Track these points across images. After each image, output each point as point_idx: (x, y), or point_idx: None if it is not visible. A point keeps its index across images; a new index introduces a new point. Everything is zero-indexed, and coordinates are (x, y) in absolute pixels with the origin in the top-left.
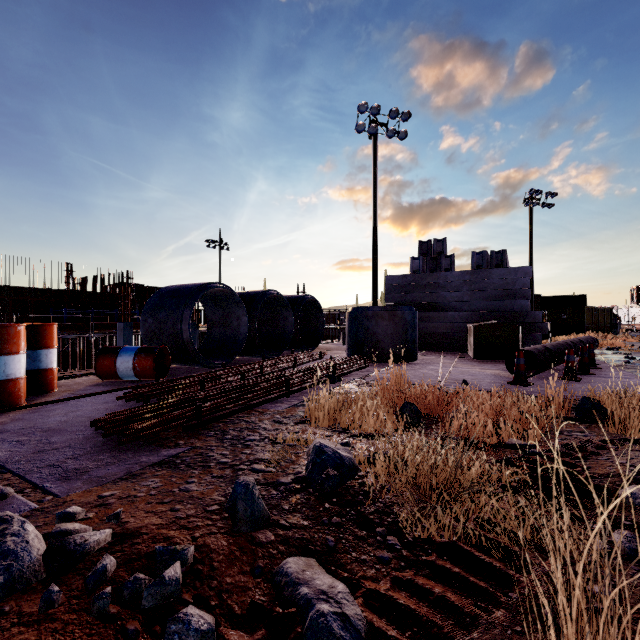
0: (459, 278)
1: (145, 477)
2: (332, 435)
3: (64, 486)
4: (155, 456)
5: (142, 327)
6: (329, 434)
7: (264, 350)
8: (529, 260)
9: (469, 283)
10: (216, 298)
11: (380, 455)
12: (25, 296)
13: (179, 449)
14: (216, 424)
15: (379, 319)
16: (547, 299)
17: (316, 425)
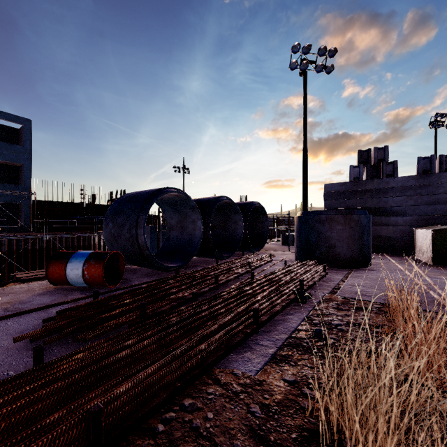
0: (402, 183)
1: None
2: None
3: None
4: None
5: (104, 231)
6: None
7: (217, 252)
8: None
9: (414, 188)
10: (173, 203)
11: None
12: (55, 207)
13: None
14: (134, 445)
15: (333, 223)
16: None
17: None
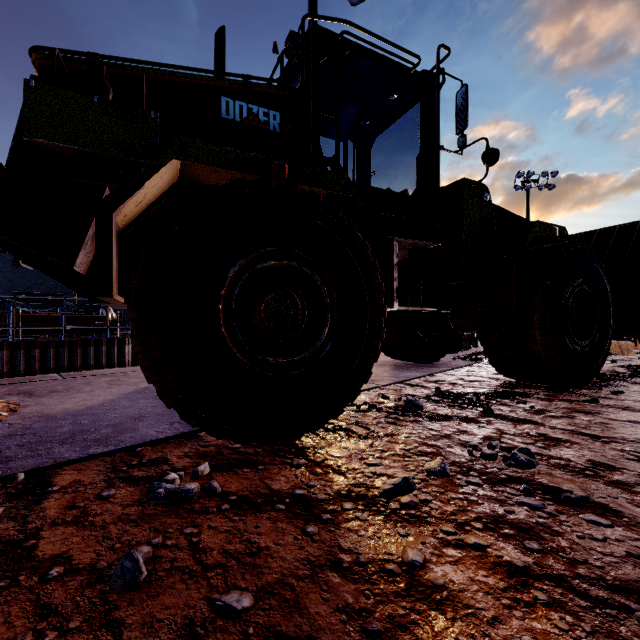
0: None
1: None
2: None
3: None
4: None
5: None
6: None
7: None
8: None
9: None
10: None
11: None
12: None
13: None
14: None
15: None
16: None
17: None
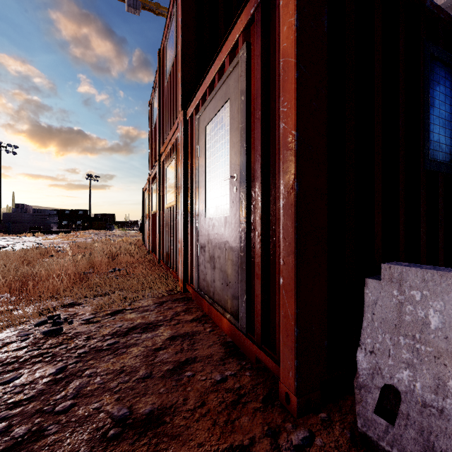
0: (29, 215)
1: None
2: None
3: None
4: None
5: None
6: None
7: None
8: (89, 201)
9: (32, 216)
10: None
11: None
12: None
13: None
14: None
15: None
16: (89, 218)
17: None
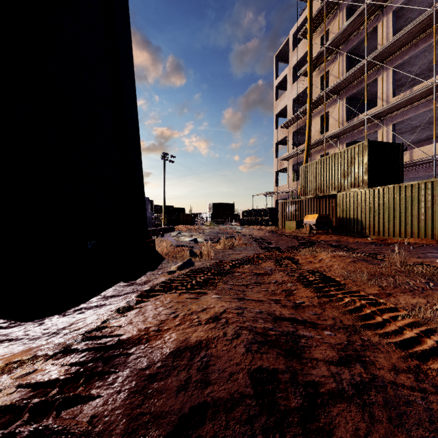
0: None
1: None
2: None
3: None
4: None
5: None
6: None
7: None
8: (163, 188)
9: None
10: None
11: None
12: None
13: None
14: None
15: None
16: (169, 209)
17: None
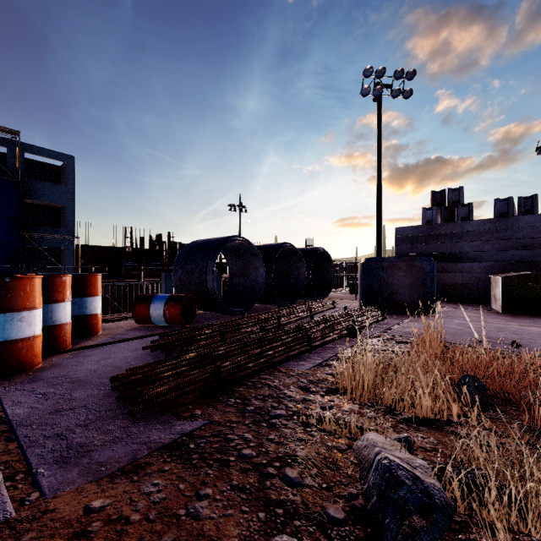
0: (478, 227)
1: (149, 473)
2: (377, 417)
3: (57, 476)
4: (167, 432)
5: (173, 277)
6: (372, 415)
7: (279, 299)
8: None
9: (490, 232)
10: (236, 251)
11: (493, 492)
12: (98, 252)
13: (194, 423)
14: (236, 387)
15: (395, 270)
16: None
17: (352, 398)
